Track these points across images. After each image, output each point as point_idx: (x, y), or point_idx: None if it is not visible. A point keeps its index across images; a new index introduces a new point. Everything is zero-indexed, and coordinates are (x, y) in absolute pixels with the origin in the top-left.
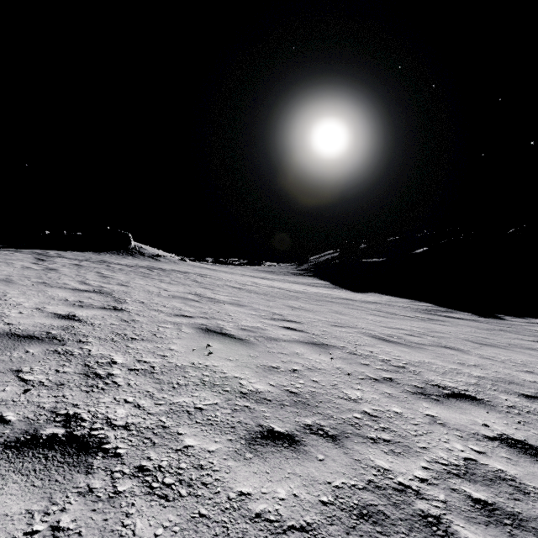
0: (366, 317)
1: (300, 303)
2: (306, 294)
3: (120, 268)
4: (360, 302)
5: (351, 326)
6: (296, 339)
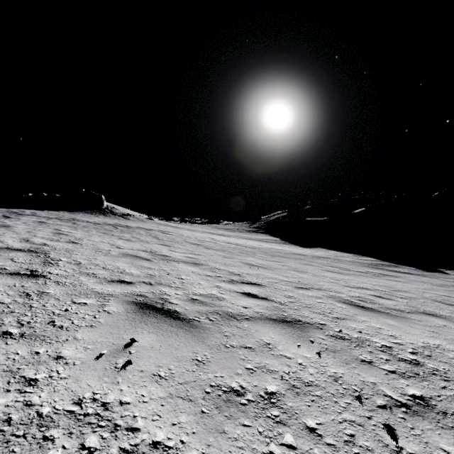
0: (324, 274)
1: (257, 260)
2: (261, 250)
3: (85, 225)
4: (311, 257)
5: (316, 287)
6: (261, 313)
